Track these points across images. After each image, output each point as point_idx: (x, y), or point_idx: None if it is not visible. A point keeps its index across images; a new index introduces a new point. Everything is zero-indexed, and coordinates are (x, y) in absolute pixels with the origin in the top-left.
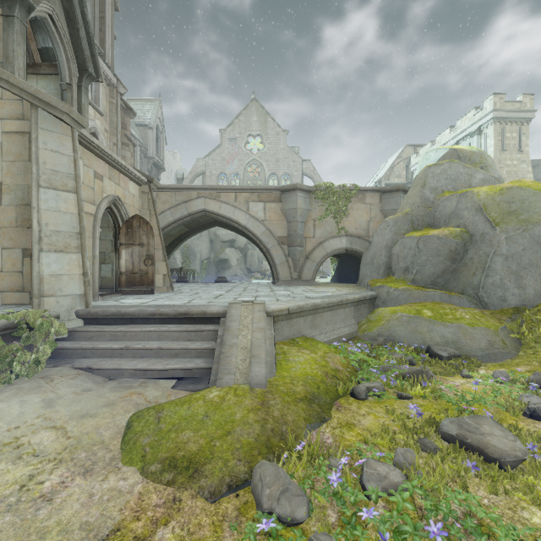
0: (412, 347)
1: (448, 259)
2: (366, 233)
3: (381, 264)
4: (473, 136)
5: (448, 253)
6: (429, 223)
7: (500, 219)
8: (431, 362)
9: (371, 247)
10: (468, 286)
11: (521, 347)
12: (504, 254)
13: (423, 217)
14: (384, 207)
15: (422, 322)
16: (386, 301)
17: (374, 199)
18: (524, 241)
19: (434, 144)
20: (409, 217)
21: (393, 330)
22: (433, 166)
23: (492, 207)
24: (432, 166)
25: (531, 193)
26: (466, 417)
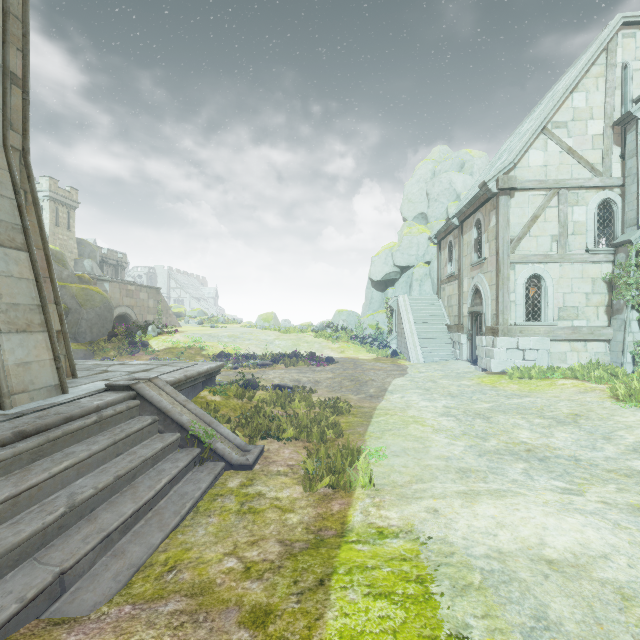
0: None
1: None
2: None
3: None
4: None
5: None
6: None
7: (84, 303)
8: None
9: None
10: (70, 334)
11: (95, 355)
12: (86, 319)
13: None
14: None
15: None
16: None
17: None
18: (94, 314)
19: None
20: None
21: None
22: None
23: (80, 297)
24: None
25: (95, 293)
26: None
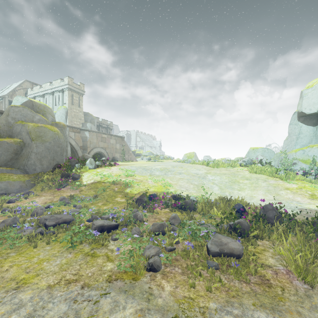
0: None
1: (13, 153)
2: None
3: None
4: (60, 92)
5: (13, 150)
6: (10, 135)
7: (35, 138)
8: None
9: None
10: (21, 165)
11: (35, 186)
12: (35, 152)
13: (7, 131)
14: None
15: None
16: None
17: None
18: (43, 147)
19: (41, 87)
20: None
21: None
22: (14, 106)
23: (33, 133)
24: (13, 107)
25: (48, 130)
26: None
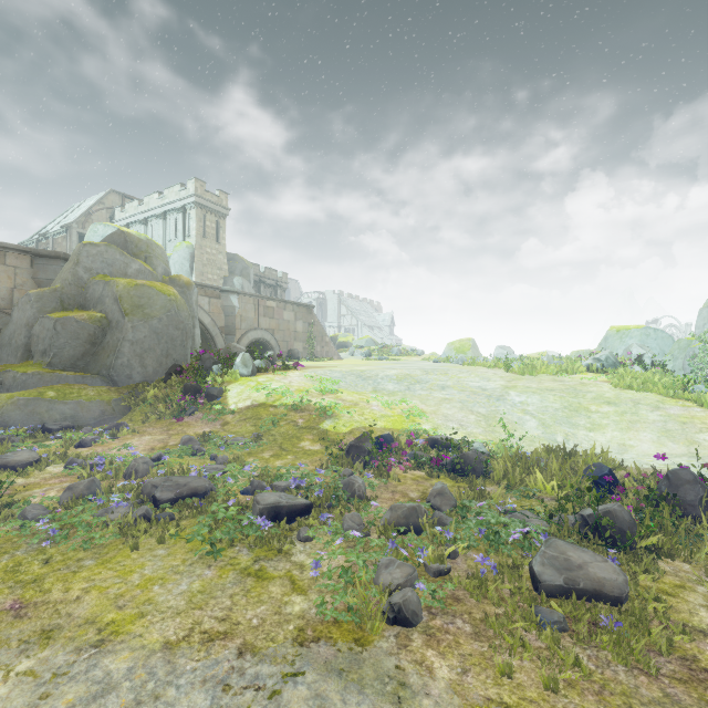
0: (26, 427)
1: (88, 342)
2: (8, 304)
3: (20, 345)
4: (180, 213)
5: (88, 336)
6: (82, 304)
7: (131, 310)
8: (38, 436)
9: (11, 323)
10: (104, 368)
11: (130, 411)
12: (131, 339)
13: (76, 297)
14: (38, 274)
15: (42, 403)
16: (12, 387)
17: (23, 262)
18: (146, 330)
19: (142, 204)
20: (59, 295)
21: (7, 416)
22: (89, 244)
23: (126, 299)
24: (88, 245)
25: (155, 293)
26: (9, 452)
